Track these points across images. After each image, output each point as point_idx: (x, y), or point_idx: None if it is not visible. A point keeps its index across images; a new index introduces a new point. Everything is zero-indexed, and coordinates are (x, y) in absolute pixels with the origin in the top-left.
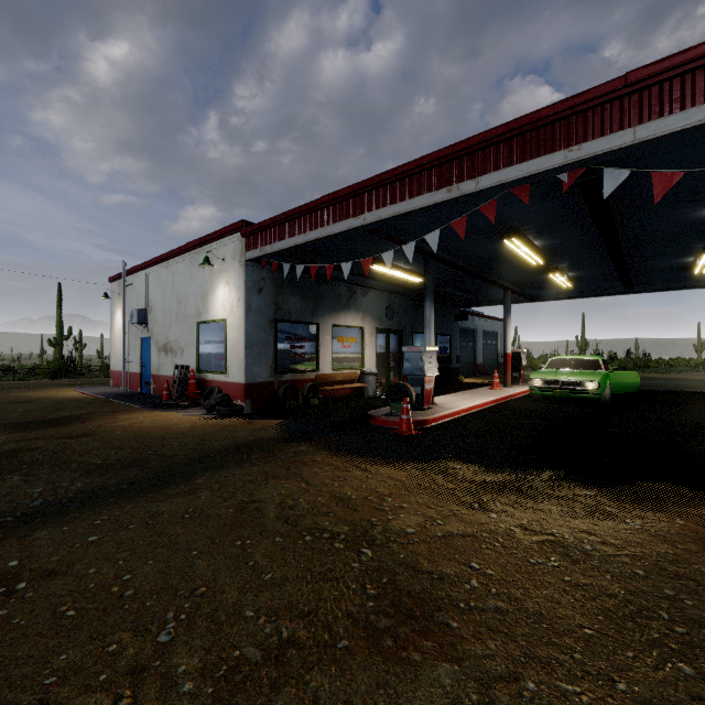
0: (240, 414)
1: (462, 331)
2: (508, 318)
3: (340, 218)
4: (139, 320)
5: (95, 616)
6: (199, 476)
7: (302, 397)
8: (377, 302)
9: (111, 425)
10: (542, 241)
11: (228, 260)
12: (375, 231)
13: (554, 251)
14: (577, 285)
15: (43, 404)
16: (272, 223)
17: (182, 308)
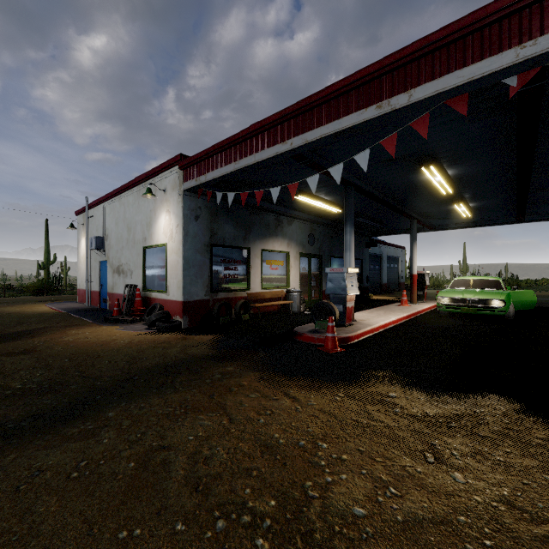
0: (178, 329)
1: (370, 256)
2: (414, 244)
3: (268, 145)
4: (97, 246)
5: None
6: (113, 407)
7: (234, 313)
8: (300, 230)
9: (56, 341)
10: (455, 170)
11: (168, 191)
12: (301, 158)
13: (464, 181)
14: (474, 216)
15: (10, 319)
16: (206, 154)
17: (131, 235)
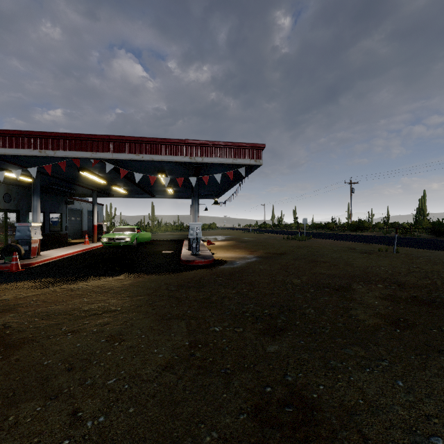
0: None
1: (72, 210)
2: (95, 206)
3: None
4: None
5: None
6: None
7: None
8: None
9: None
10: (102, 174)
11: None
12: None
13: (111, 179)
14: (131, 192)
15: None
16: None
17: None
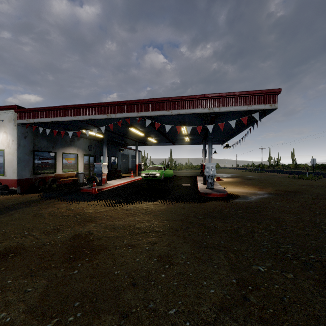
0: (15, 193)
1: (123, 155)
2: (137, 152)
3: (68, 115)
4: None
5: (0, 235)
6: (10, 211)
7: (48, 184)
8: (84, 143)
9: None
10: (142, 129)
11: (6, 121)
12: (82, 121)
13: (147, 132)
14: (159, 141)
15: None
16: (34, 110)
17: None
